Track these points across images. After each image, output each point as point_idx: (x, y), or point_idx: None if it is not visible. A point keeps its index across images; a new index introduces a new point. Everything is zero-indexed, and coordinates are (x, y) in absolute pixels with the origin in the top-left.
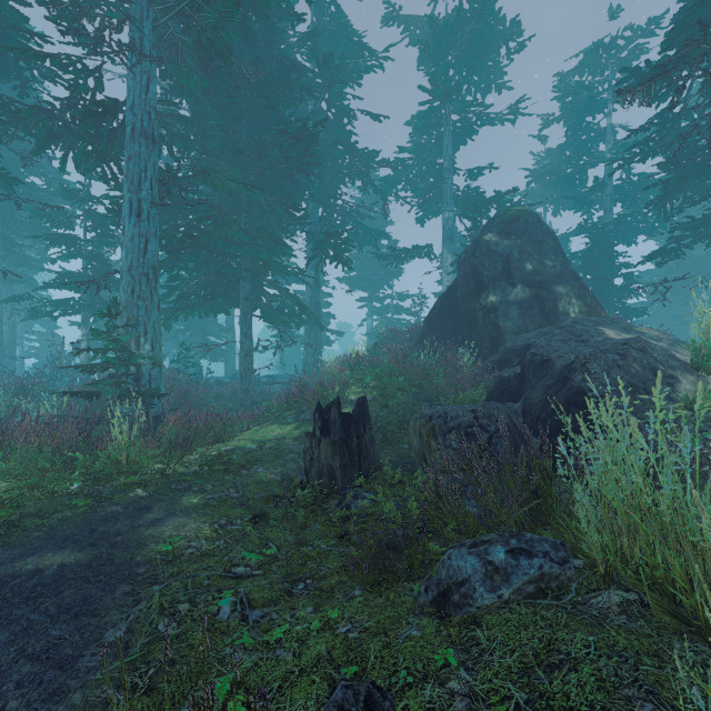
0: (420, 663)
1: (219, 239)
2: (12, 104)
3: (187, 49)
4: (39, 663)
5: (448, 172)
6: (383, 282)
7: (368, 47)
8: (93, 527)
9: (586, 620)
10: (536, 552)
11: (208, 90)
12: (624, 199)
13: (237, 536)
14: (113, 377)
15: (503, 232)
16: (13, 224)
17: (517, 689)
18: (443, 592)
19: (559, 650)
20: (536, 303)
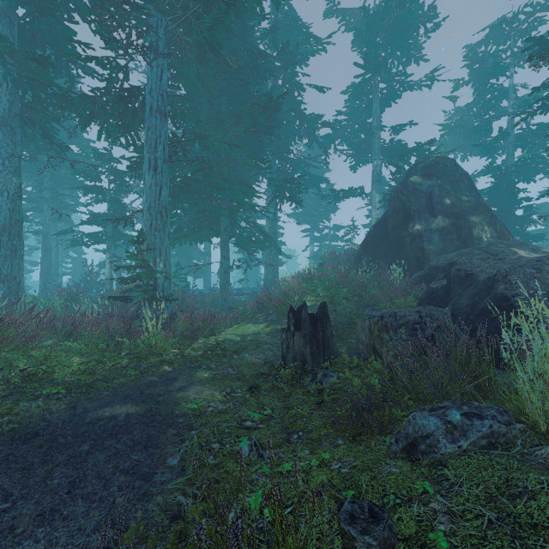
0: (404, 490)
1: (207, 186)
2: (68, 94)
3: (189, 47)
4: (129, 476)
5: (376, 129)
6: (323, 217)
7: (313, 35)
8: (141, 390)
9: (534, 465)
10: (485, 416)
11: (200, 76)
12: (525, 145)
13: (240, 400)
14: (140, 286)
15: (426, 175)
16: (59, 180)
17: (487, 510)
18: (411, 443)
19: (517, 485)
20: (454, 230)
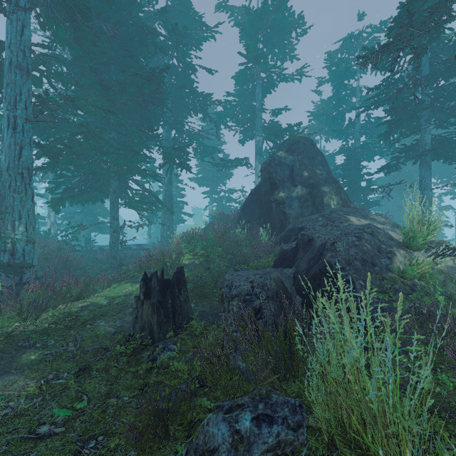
0: None
1: (90, 149)
2: None
3: (54, 5)
4: None
5: (258, 111)
6: (219, 181)
7: (205, 24)
8: None
9: None
10: (276, 418)
11: (78, 40)
12: (367, 133)
13: (57, 390)
14: None
15: (290, 151)
16: None
17: None
18: None
19: None
20: (309, 198)
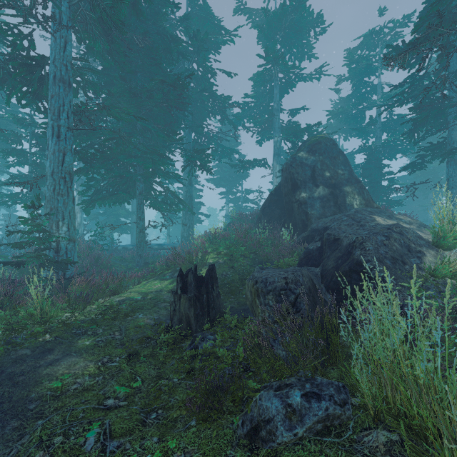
0: None
1: (120, 153)
2: None
3: (93, 22)
4: None
5: (276, 111)
6: (236, 182)
7: (224, 28)
8: (3, 368)
9: None
10: (323, 395)
11: (111, 51)
12: (388, 130)
13: (113, 371)
14: (37, 250)
15: (311, 151)
16: None
17: None
18: (255, 427)
19: None
20: (331, 198)
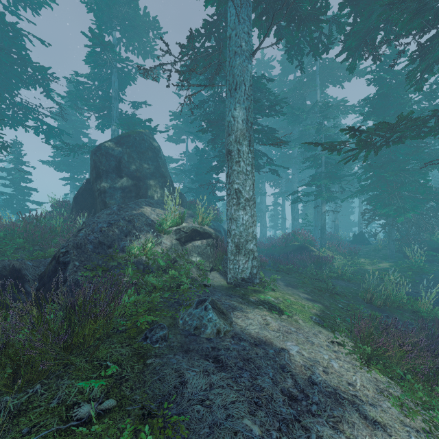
0: None
1: None
2: None
3: None
4: None
5: (115, 99)
6: (82, 168)
7: None
8: None
9: None
10: None
11: None
12: None
13: None
14: None
15: (119, 143)
16: None
17: None
18: None
19: None
20: (134, 190)
